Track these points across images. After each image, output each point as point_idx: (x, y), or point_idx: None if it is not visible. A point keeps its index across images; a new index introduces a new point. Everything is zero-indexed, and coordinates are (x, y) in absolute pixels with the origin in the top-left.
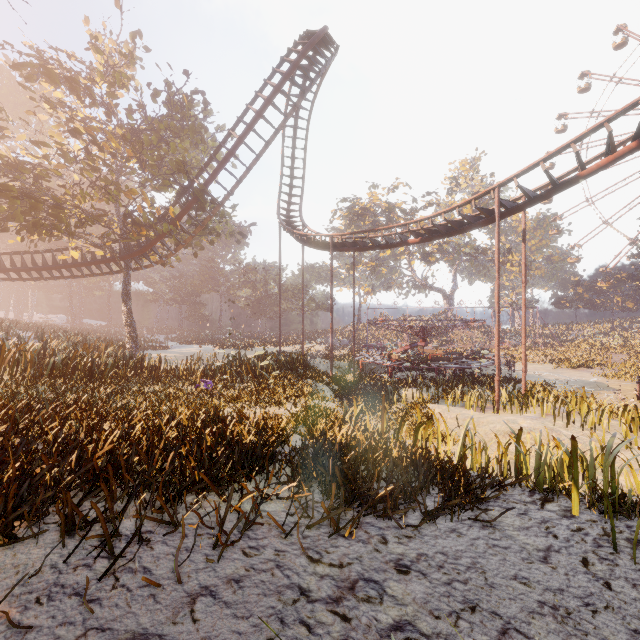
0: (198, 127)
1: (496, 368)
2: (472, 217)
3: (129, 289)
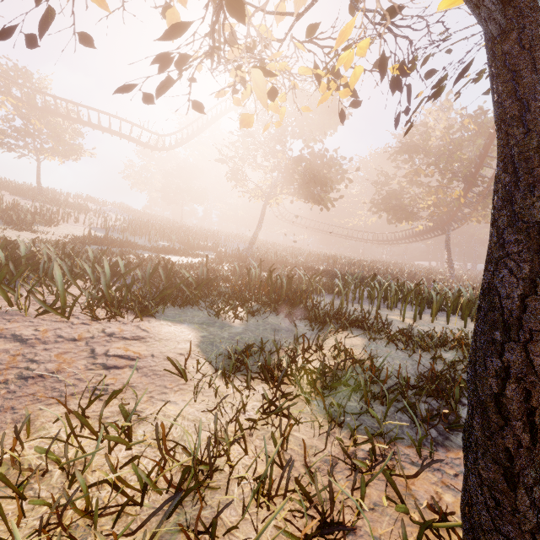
0: (484, 128)
1: None
2: None
3: (448, 242)
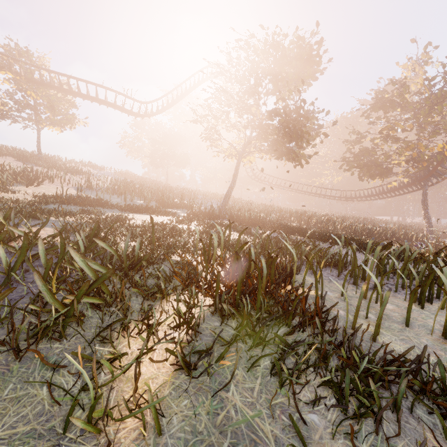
0: None
1: None
2: None
3: (425, 198)
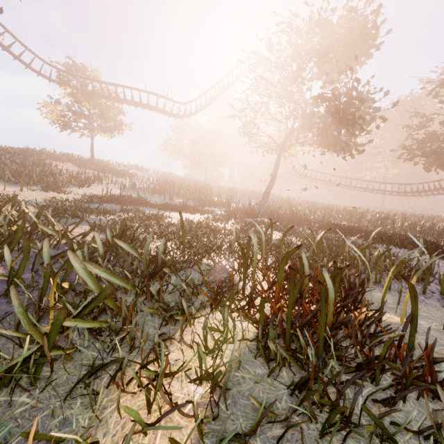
0: None
1: None
2: None
3: None
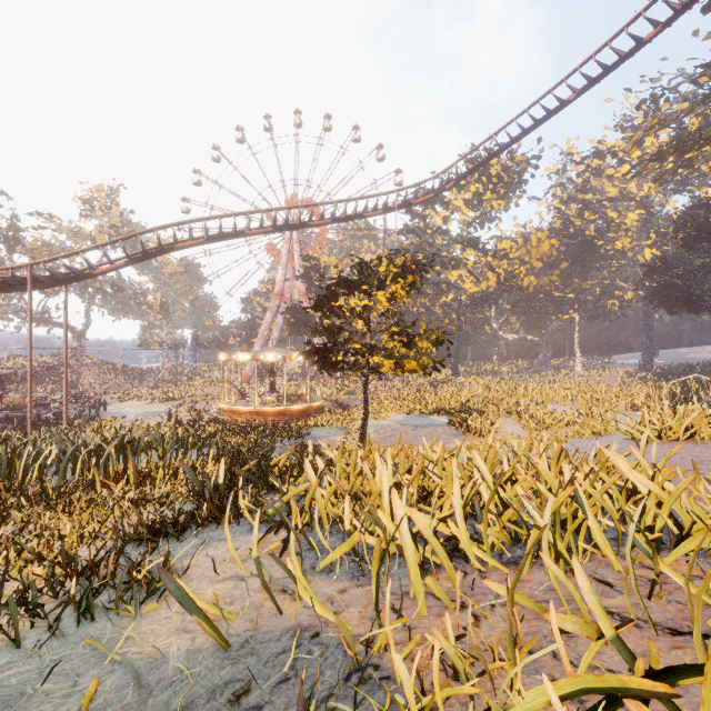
0: None
1: (29, 411)
2: (17, 281)
3: None
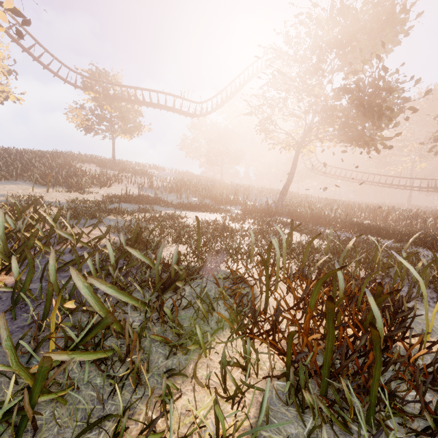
0: None
1: None
2: None
3: None
